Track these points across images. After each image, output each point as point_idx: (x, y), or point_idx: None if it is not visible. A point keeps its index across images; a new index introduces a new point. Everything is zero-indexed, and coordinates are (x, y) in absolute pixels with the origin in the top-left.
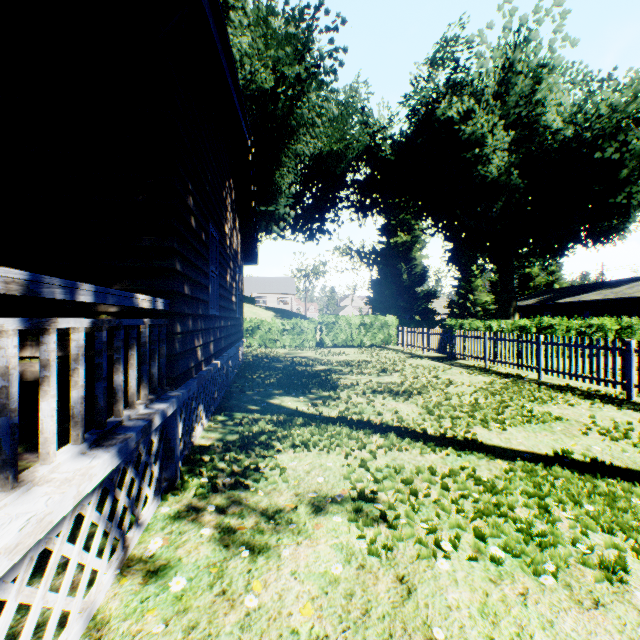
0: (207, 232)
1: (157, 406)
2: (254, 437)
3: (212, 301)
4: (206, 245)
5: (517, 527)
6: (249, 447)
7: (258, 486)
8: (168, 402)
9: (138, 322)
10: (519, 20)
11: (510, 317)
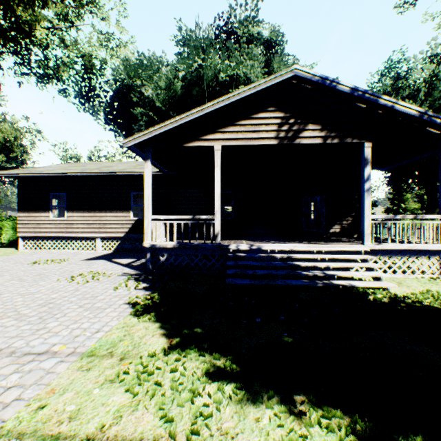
0: None
1: None
2: None
3: None
4: None
5: None
6: None
7: None
8: None
9: None
10: None
11: (434, 219)
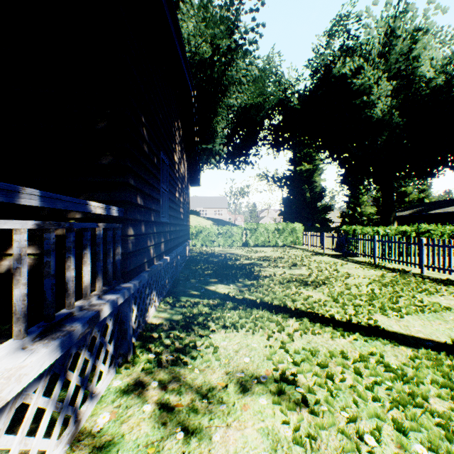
0: (158, 157)
1: (109, 297)
2: (194, 318)
3: (164, 211)
4: (157, 167)
5: (437, 422)
6: (189, 327)
7: (195, 363)
8: (119, 293)
9: (91, 225)
10: None
11: (390, 224)
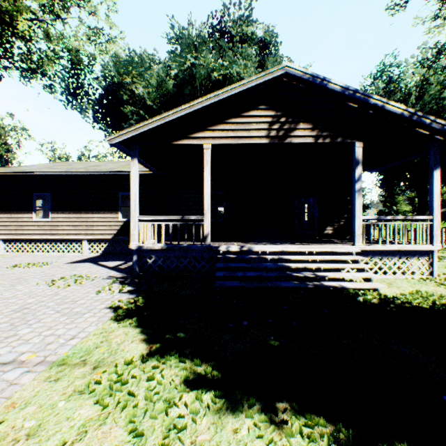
0: None
1: None
2: None
3: None
4: None
5: None
6: None
7: None
8: None
9: None
10: (431, 54)
11: (424, 221)
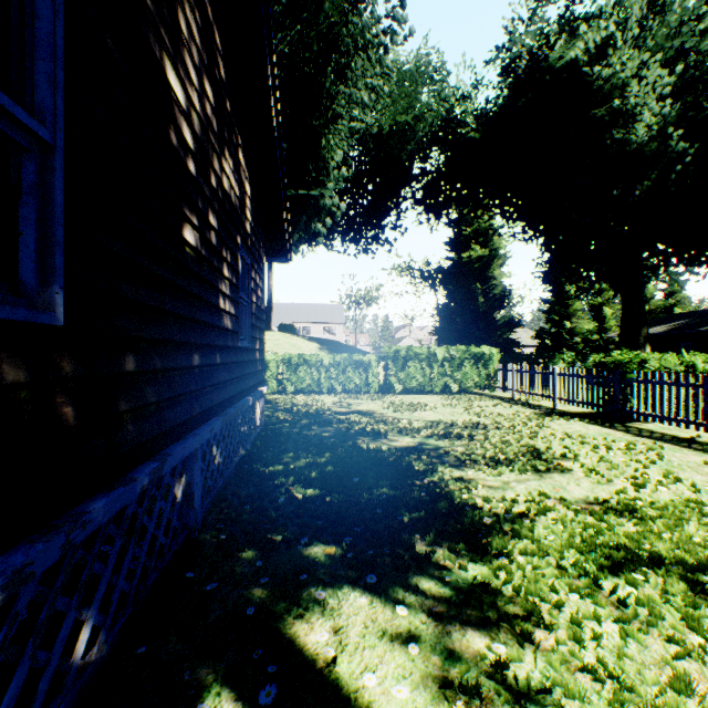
0: None
1: None
2: None
3: (25, 262)
4: None
5: None
6: None
7: None
8: None
9: None
10: None
11: (639, 350)
